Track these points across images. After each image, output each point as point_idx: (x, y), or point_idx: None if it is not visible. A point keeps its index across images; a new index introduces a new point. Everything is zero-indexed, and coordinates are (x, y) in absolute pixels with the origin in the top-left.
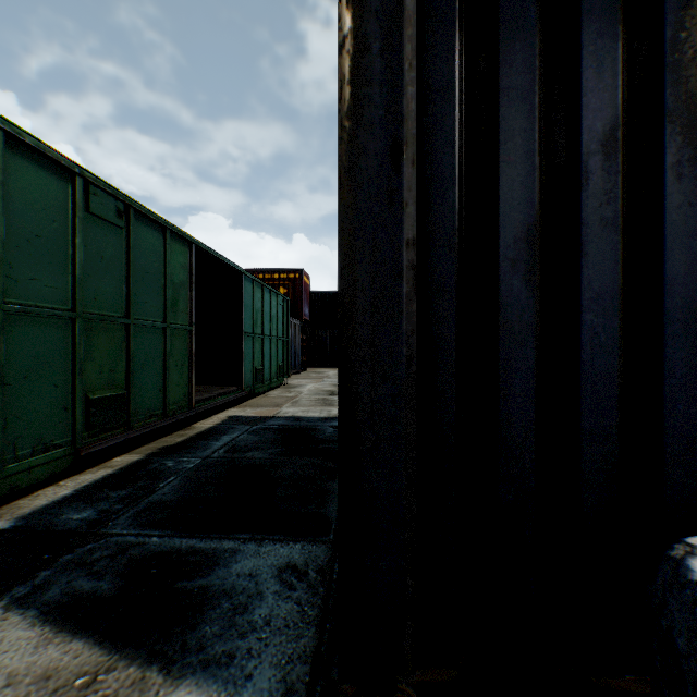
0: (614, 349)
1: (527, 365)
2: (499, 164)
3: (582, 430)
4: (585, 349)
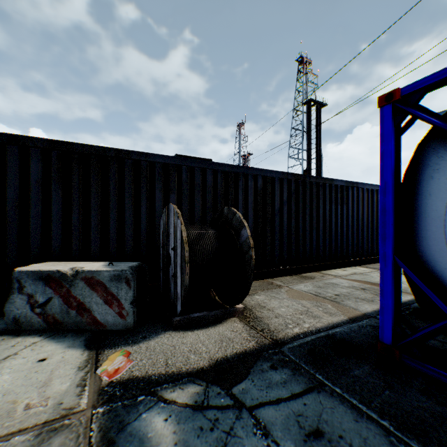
0: (40, 227)
1: (16, 231)
2: (7, 185)
3: (31, 245)
4: (32, 227)
